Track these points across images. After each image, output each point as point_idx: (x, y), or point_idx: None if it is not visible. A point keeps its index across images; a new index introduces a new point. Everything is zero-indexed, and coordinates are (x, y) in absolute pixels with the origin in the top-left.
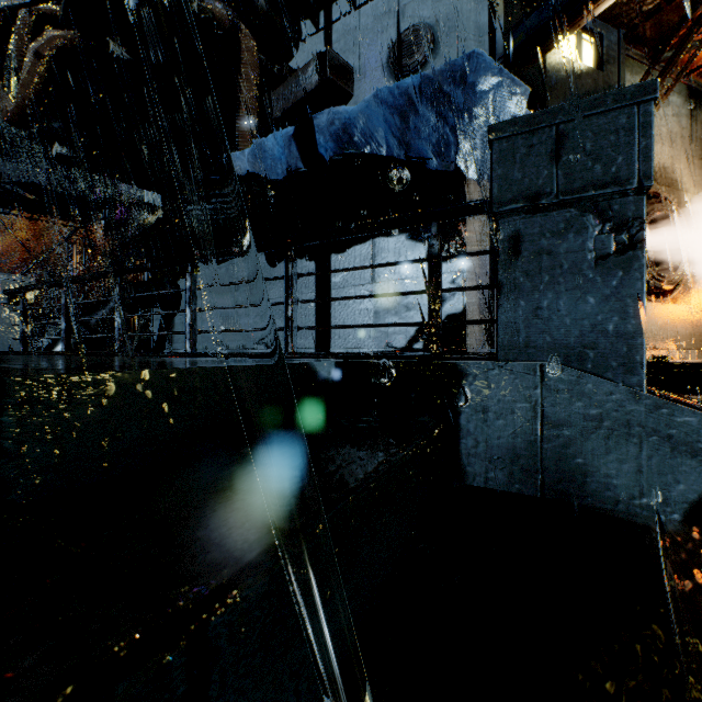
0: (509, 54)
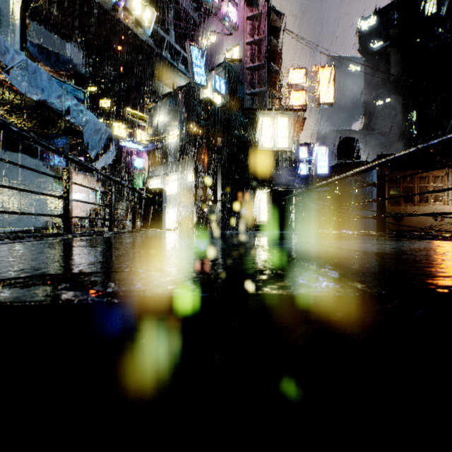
0: None
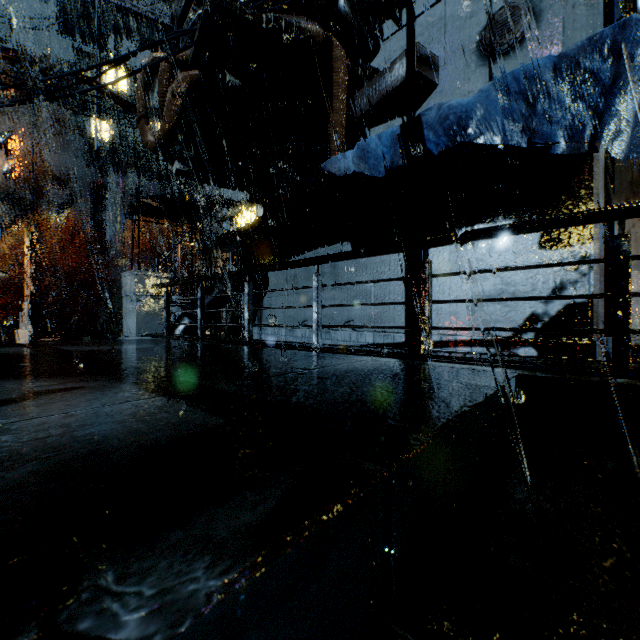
0: (635, 11)
